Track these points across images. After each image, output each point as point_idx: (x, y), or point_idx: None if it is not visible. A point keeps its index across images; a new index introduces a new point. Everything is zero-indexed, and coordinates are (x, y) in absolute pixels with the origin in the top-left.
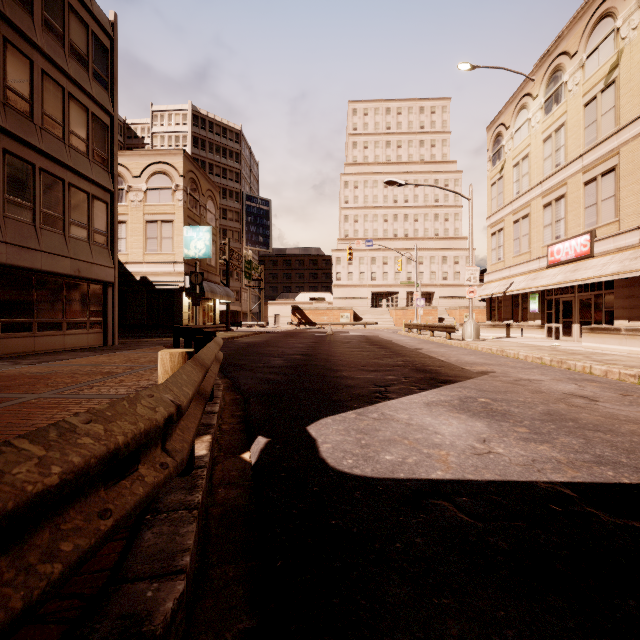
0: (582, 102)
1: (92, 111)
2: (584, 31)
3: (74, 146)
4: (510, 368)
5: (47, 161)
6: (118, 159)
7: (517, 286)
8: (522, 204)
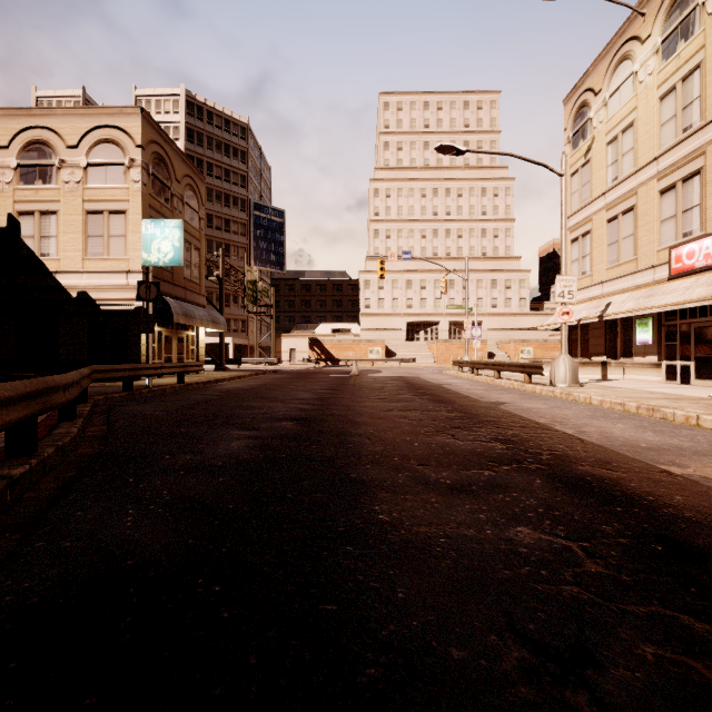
0: None
1: None
2: None
3: None
4: None
5: None
6: (45, 121)
7: (620, 307)
8: (622, 194)
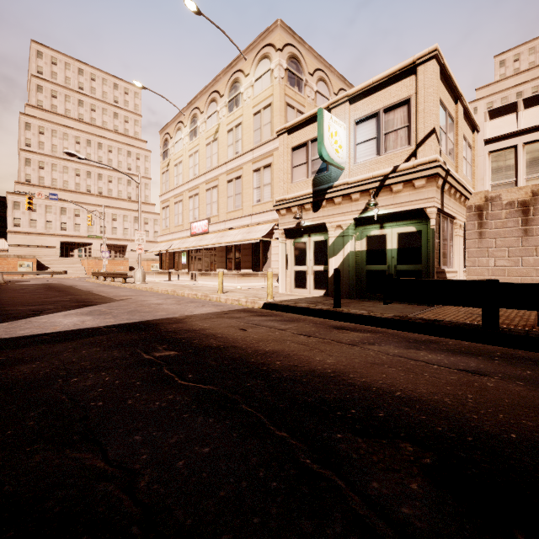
0: (205, 143)
1: None
2: (206, 102)
3: None
4: (143, 296)
5: None
6: None
7: (174, 246)
8: (179, 192)
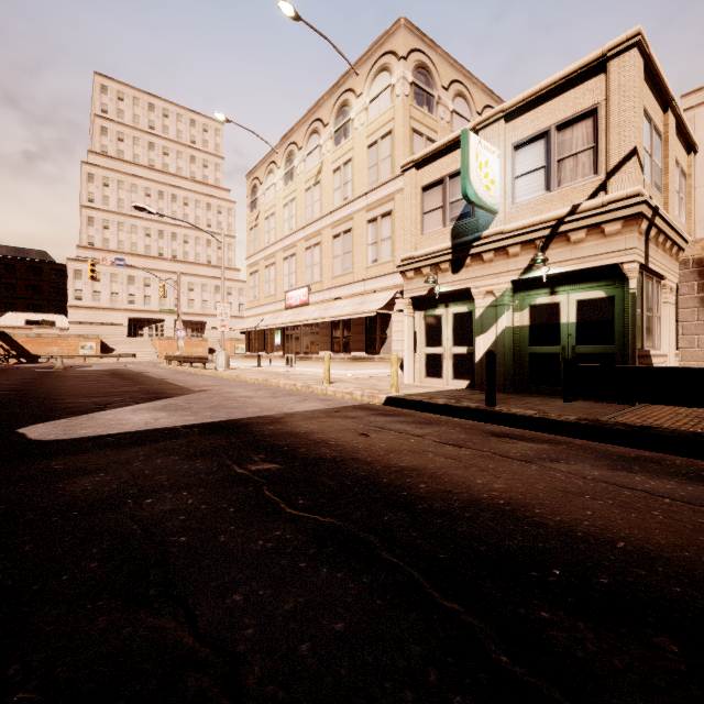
0: (305, 187)
1: None
2: (306, 135)
3: None
4: (228, 387)
5: None
6: None
7: (265, 323)
8: (271, 253)
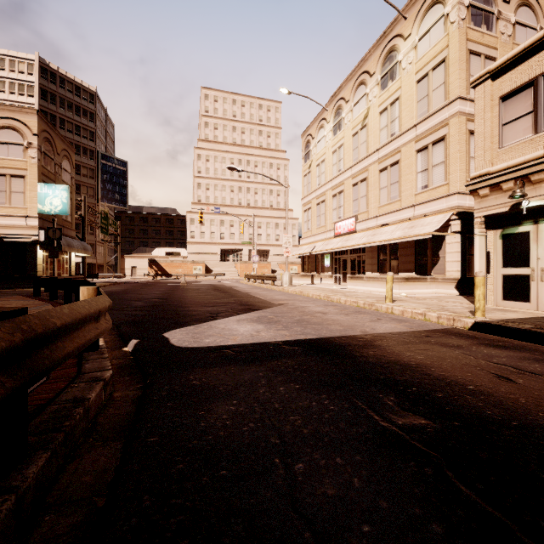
0: (351, 133)
1: None
2: (352, 88)
3: None
4: (298, 301)
5: None
6: None
7: (317, 249)
8: (321, 193)
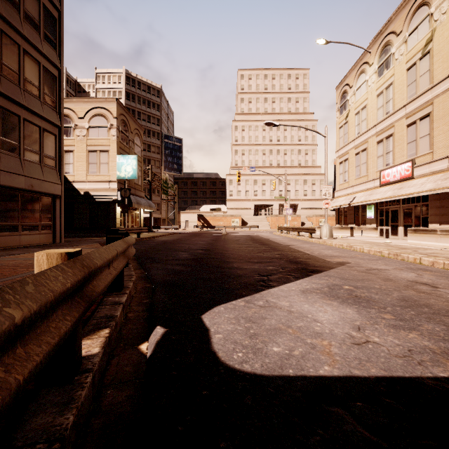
0: (405, 67)
1: (43, 64)
2: (407, 16)
3: (28, 90)
4: (360, 260)
5: (5, 100)
6: (67, 104)
7: (358, 200)
8: (361, 141)
